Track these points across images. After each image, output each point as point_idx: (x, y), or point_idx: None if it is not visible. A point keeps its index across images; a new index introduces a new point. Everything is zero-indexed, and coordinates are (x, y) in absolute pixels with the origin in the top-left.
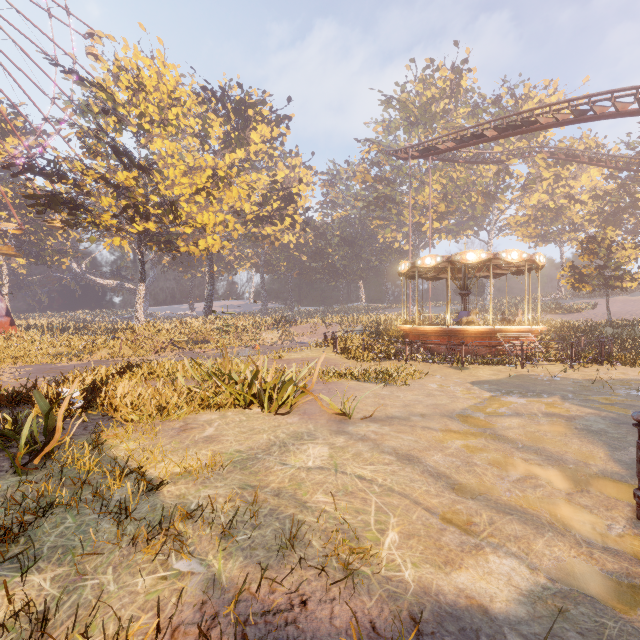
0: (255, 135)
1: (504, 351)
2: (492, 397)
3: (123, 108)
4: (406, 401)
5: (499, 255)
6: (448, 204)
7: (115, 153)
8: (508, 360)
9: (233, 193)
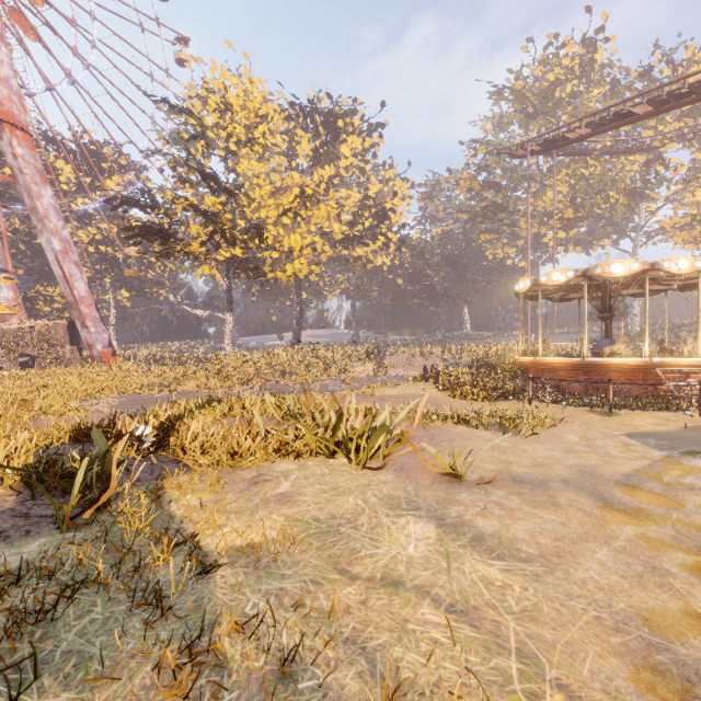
0: (345, 148)
1: (666, 391)
2: (666, 458)
3: (211, 132)
4: (537, 458)
5: (659, 265)
6: (577, 208)
7: (202, 177)
8: (679, 405)
9: (321, 212)
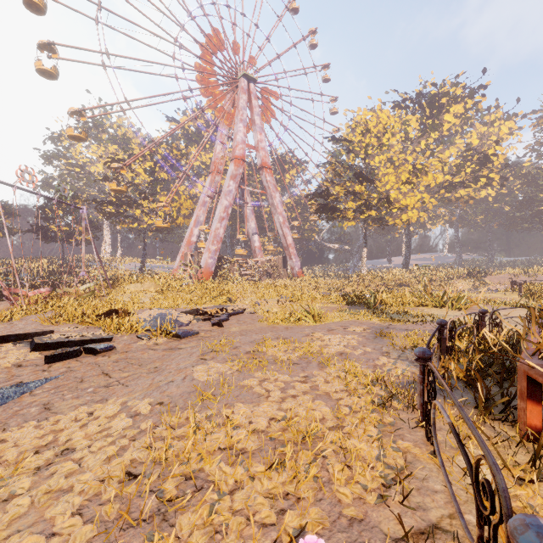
0: (448, 116)
1: None
2: None
3: (357, 147)
4: None
5: None
6: None
7: (356, 178)
8: None
9: (428, 178)
